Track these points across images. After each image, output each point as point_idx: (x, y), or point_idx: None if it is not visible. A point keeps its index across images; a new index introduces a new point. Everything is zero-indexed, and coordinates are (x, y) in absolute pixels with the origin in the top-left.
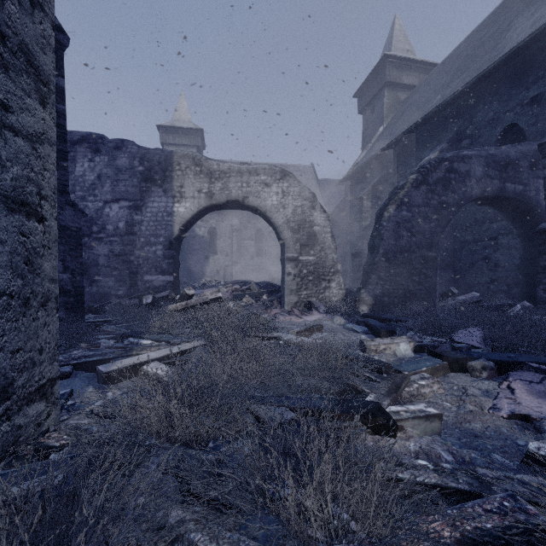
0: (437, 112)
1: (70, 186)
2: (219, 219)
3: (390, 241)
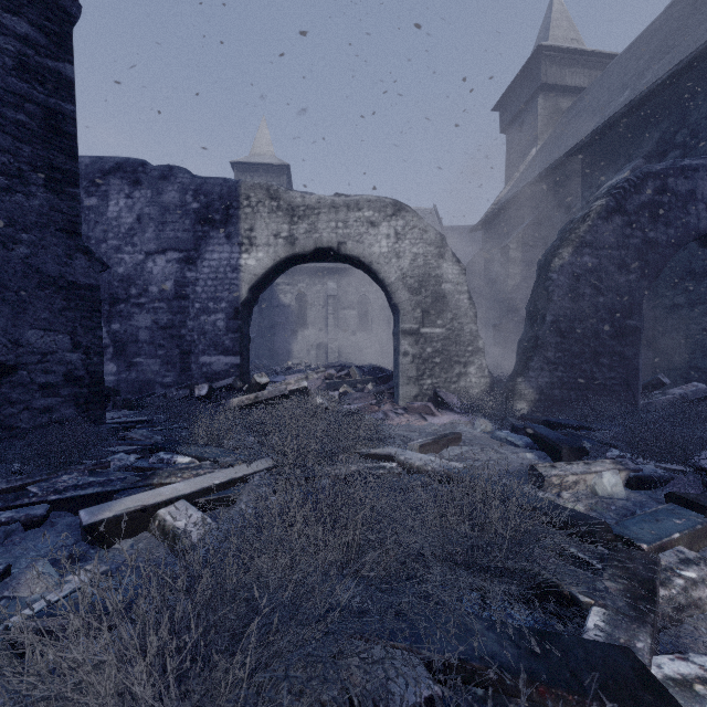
0: (626, 113)
1: (100, 232)
2: (310, 282)
3: (563, 302)
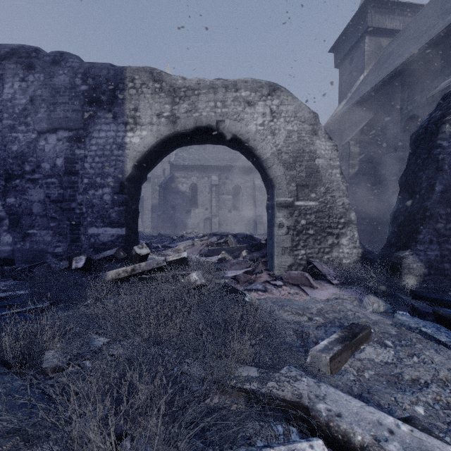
0: None
1: None
2: (200, 176)
3: None
